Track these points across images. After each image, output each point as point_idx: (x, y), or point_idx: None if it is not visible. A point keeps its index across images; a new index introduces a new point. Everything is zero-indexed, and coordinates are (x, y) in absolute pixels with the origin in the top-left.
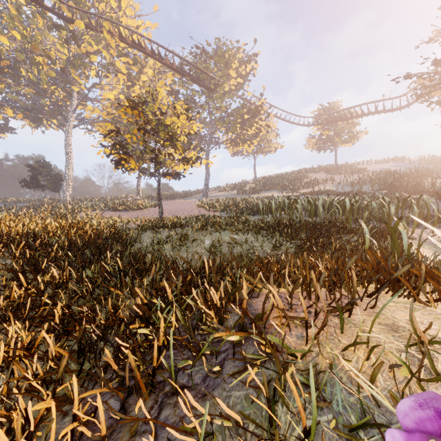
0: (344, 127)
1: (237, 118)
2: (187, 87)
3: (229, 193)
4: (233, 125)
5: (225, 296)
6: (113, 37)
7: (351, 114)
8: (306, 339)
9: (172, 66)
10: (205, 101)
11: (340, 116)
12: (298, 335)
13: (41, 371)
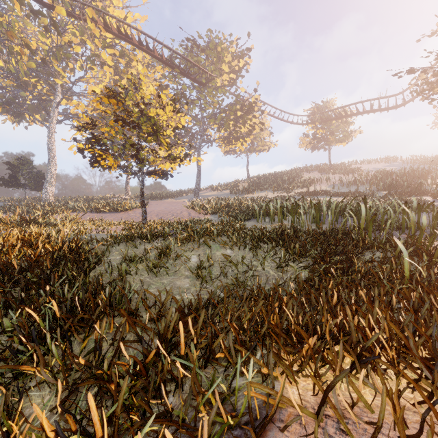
0: (339, 126)
1: (230, 115)
2: (177, 82)
3: (221, 192)
4: (225, 122)
5: None
6: (97, 26)
7: (345, 112)
8: None
9: (161, 58)
10: (196, 96)
11: (335, 115)
12: None
13: None
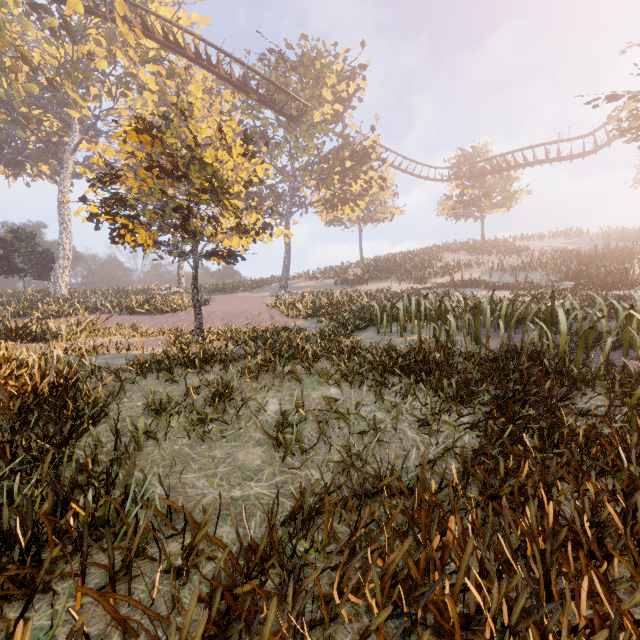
0: (497, 183)
1: (334, 167)
2: (255, 116)
3: (321, 282)
4: (327, 176)
5: None
6: (131, 28)
7: (507, 162)
8: None
9: (229, 78)
10: (283, 136)
11: (491, 167)
12: None
13: None
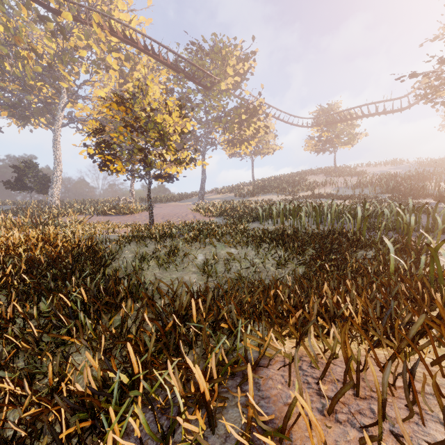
0: (344, 128)
1: (234, 118)
2: (182, 85)
3: (226, 195)
4: (230, 125)
5: (218, 378)
6: (103, 30)
7: (350, 115)
8: None
9: (166, 62)
10: (201, 100)
11: (340, 118)
12: None
13: None
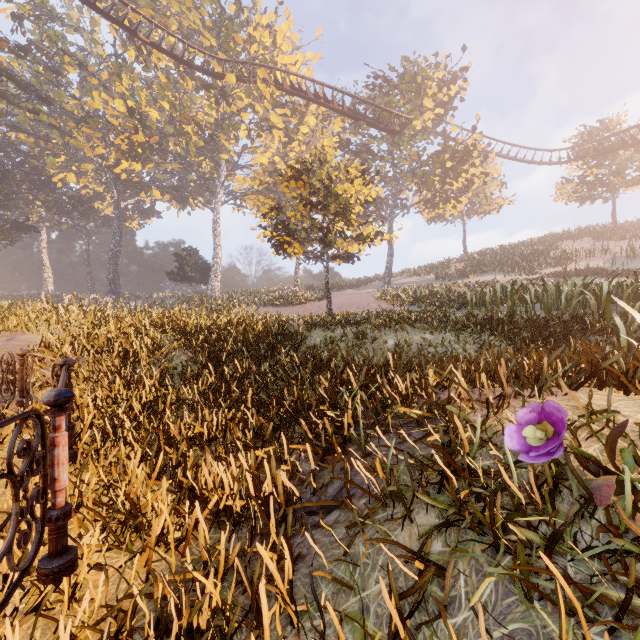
0: (631, 157)
1: (435, 168)
2: (361, 134)
3: (422, 278)
4: (428, 179)
5: (411, 385)
6: (268, 86)
7: None
8: (488, 415)
9: (342, 110)
10: (387, 150)
11: (622, 141)
12: (482, 415)
13: (249, 437)
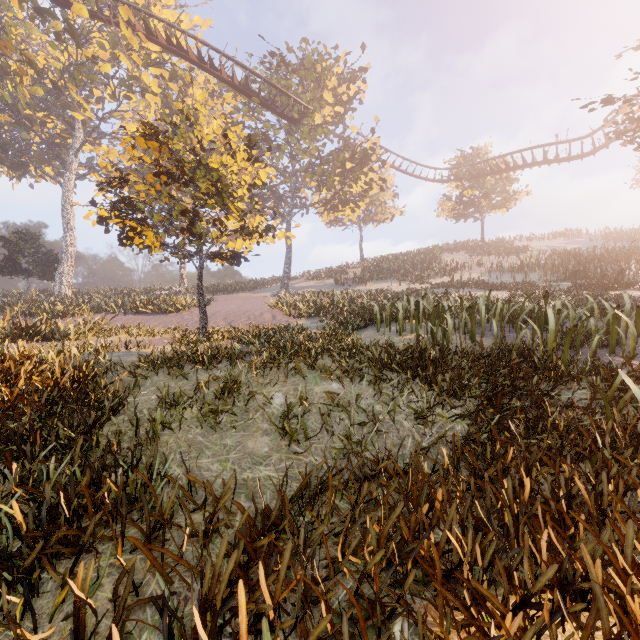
0: (496, 184)
1: (335, 168)
2: (256, 118)
3: (322, 283)
4: (328, 178)
5: None
6: (135, 32)
7: (506, 164)
8: None
9: (232, 81)
10: (285, 139)
11: (490, 168)
12: None
13: None
